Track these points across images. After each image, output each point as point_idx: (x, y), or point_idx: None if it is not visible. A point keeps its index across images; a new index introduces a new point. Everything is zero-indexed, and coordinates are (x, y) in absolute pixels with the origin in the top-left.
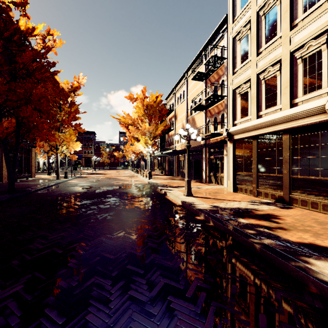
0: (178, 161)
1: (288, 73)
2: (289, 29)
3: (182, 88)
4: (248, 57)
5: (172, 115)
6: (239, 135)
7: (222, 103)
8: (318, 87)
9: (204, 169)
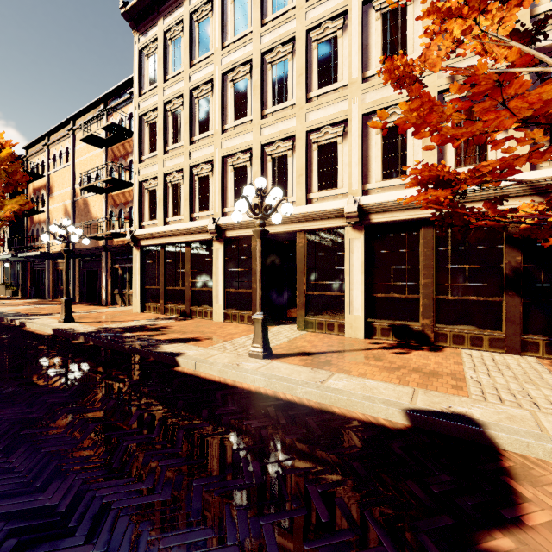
0: (56, 272)
1: (188, 186)
2: (189, 143)
3: (63, 143)
4: (157, 148)
5: (41, 184)
6: (146, 241)
7: (130, 191)
8: (208, 208)
9: (104, 284)
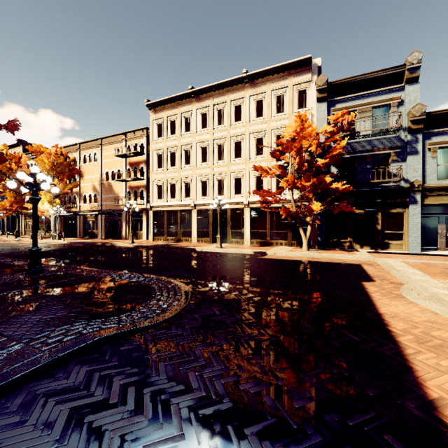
0: (85, 222)
1: (180, 186)
2: (180, 168)
3: (92, 150)
4: (162, 167)
5: None
6: (157, 208)
7: (141, 182)
8: (189, 196)
9: (124, 229)
